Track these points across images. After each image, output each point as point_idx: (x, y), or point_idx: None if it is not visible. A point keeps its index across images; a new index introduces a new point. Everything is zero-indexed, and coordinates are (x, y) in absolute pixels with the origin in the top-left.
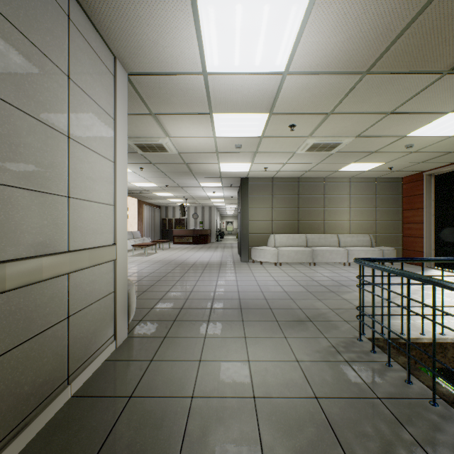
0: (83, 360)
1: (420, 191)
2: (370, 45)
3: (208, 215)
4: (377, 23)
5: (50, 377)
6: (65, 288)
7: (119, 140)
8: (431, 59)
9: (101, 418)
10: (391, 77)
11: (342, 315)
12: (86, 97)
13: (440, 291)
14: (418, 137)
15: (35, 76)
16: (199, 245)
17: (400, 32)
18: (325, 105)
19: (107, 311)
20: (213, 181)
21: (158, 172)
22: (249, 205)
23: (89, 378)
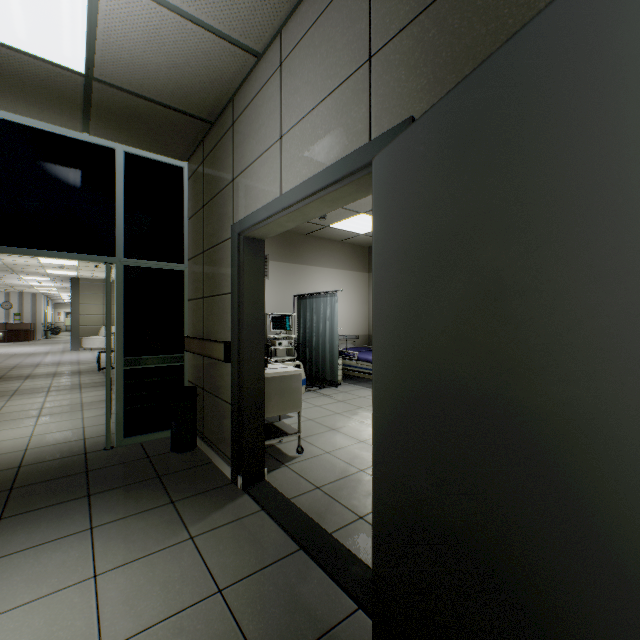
0: None
1: None
2: None
3: (32, 304)
4: None
5: None
6: None
7: None
8: None
9: None
10: None
11: None
12: None
13: None
14: None
15: None
16: (17, 343)
17: None
18: None
19: None
20: (40, 276)
21: None
22: (81, 301)
23: None
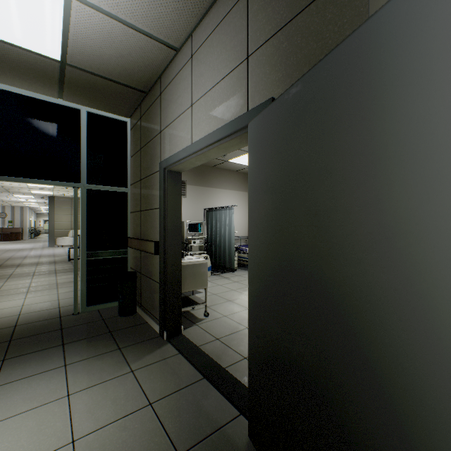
0: None
1: None
2: None
3: (20, 214)
4: None
5: None
6: None
7: None
8: None
9: None
10: None
11: None
12: None
13: None
14: None
15: None
16: (10, 242)
17: None
18: None
19: None
20: (27, 195)
21: None
22: (55, 212)
23: None
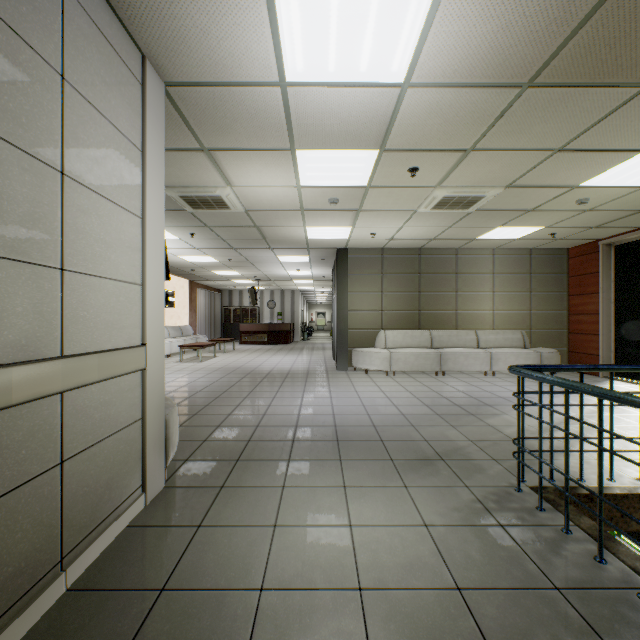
0: (88, 529)
1: (594, 269)
2: (537, 39)
3: (290, 303)
4: (551, 0)
5: (27, 563)
6: (56, 416)
7: (151, 185)
8: (627, 64)
9: (112, 630)
10: (565, 93)
11: (489, 450)
12: (93, 112)
13: (628, 412)
14: (596, 189)
15: None
16: (277, 346)
17: (584, 17)
18: (464, 137)
19: (130, 449)
20: (297, 253)
21: (217, 240)
22: (348, 288)
23: (98, 557)
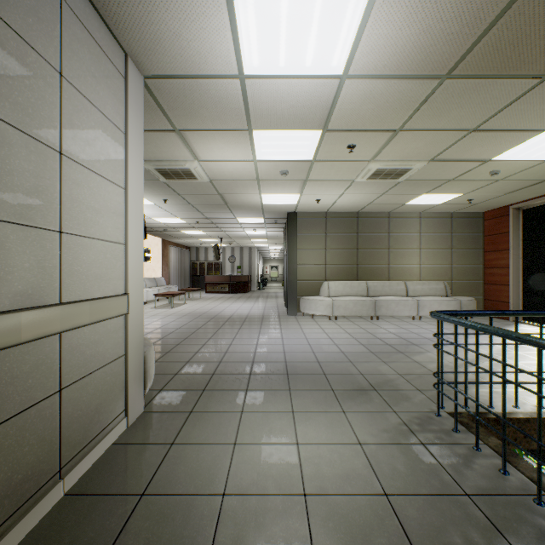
0: (81, 446)
1: (505, 229)
2: (453, 40)
3: (248, 258)
4: (463, 8)
5: (33, 472)
6: (56, 352)
7: (132, 161)
8: (529, 59)
9: (102, 526)
10: (477, 83)
11: (415, 382)
12: (85, 102)
13: (533, 351)
14: (505, 162)
15: (12, 69)
16: (237, 295)
17: (491, 22)
18: (393, 119)
19: (115, 380)
20: (254, 216)
21: (186, 205)
22: (297, 245)
23: (89, 468)
